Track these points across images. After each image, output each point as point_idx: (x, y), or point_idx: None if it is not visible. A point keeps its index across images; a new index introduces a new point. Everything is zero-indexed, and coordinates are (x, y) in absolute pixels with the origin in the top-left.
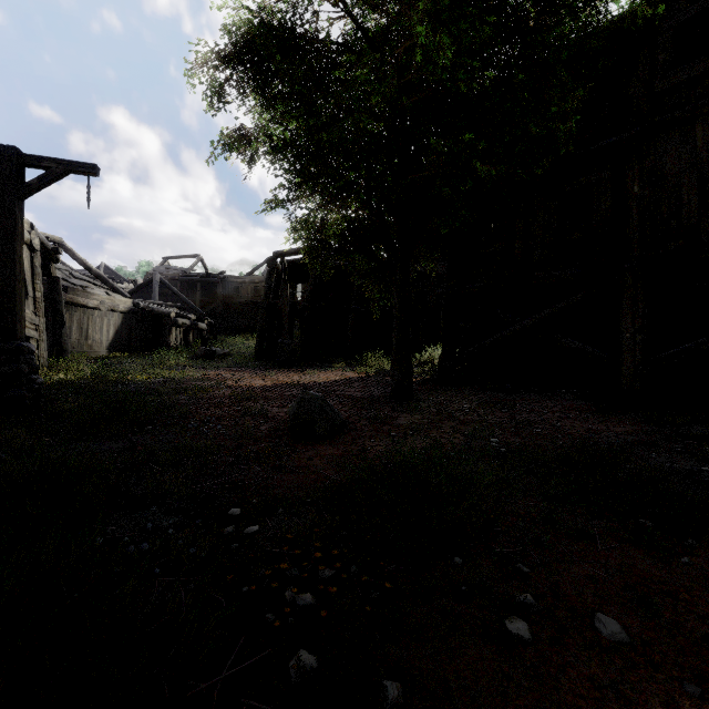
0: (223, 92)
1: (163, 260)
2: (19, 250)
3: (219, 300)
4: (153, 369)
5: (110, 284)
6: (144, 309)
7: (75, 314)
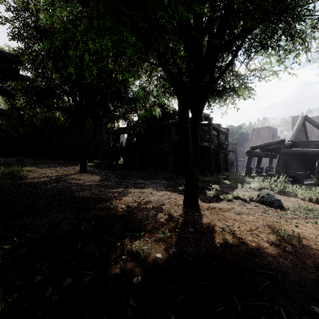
0: None
1: None
2: None
3: None
4: None
5: None
6: None
7: None
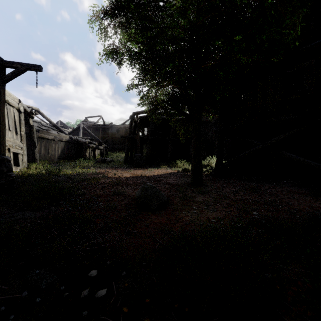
0: (106, 31)
1: (85, 118)
2: (2, 109)
3: (109, 136)
4: (75, 168)
5: (59, 128)
6: (74, 140)
7: (43, 142)
